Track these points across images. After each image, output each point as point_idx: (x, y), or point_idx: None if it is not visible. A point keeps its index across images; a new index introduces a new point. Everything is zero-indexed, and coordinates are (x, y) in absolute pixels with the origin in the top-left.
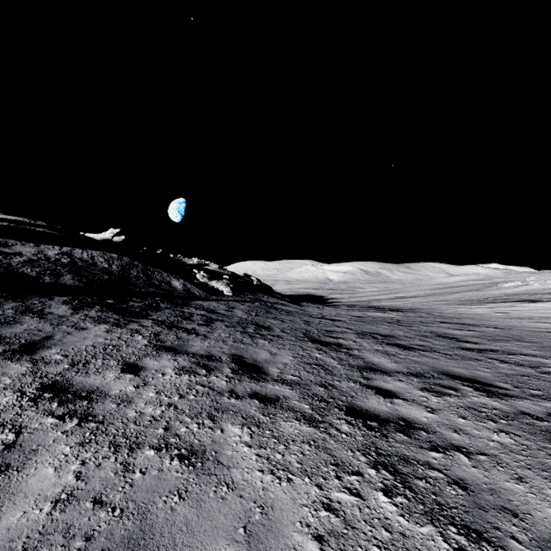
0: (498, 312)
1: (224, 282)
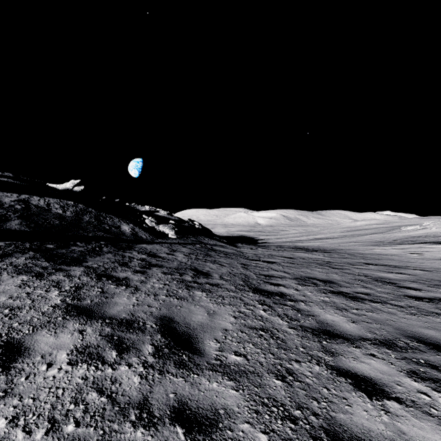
0: (412, 253)
1: (169, 226)
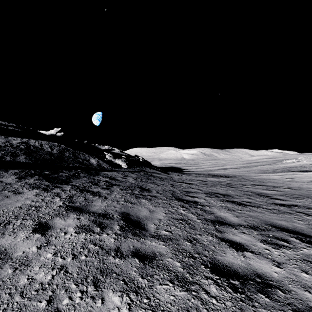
0: (287, 178)
1: (122, 160)
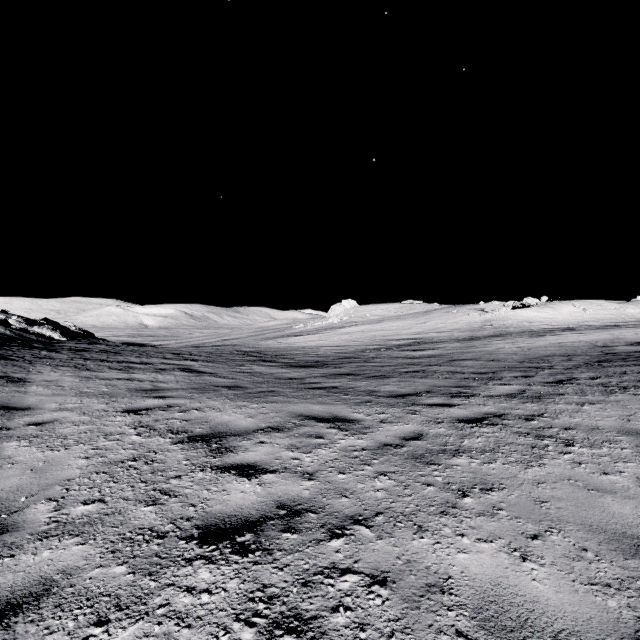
0: (277, 342)
1: (48, 328)
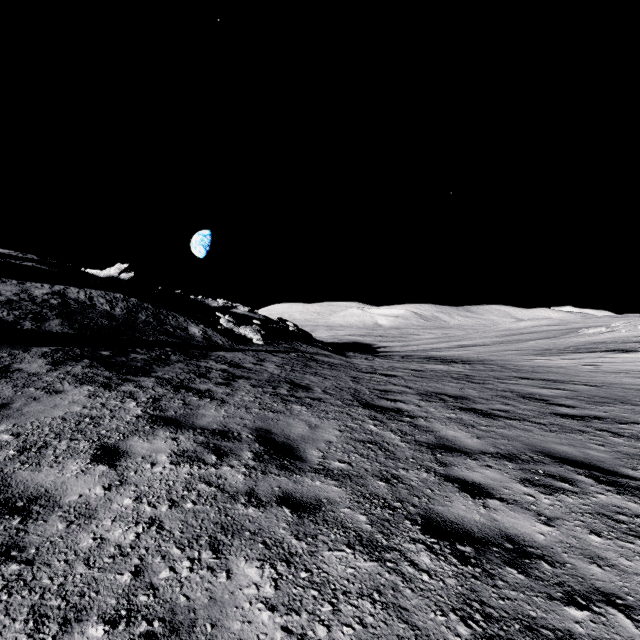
0: (585, 365)
1: (253, 328)
